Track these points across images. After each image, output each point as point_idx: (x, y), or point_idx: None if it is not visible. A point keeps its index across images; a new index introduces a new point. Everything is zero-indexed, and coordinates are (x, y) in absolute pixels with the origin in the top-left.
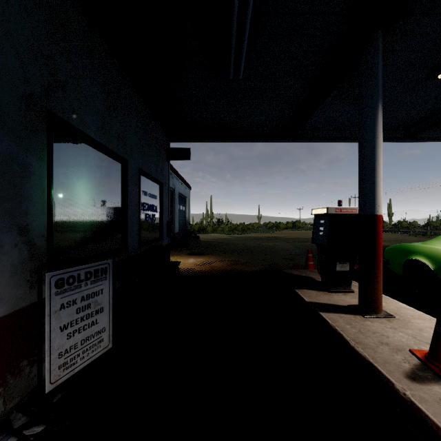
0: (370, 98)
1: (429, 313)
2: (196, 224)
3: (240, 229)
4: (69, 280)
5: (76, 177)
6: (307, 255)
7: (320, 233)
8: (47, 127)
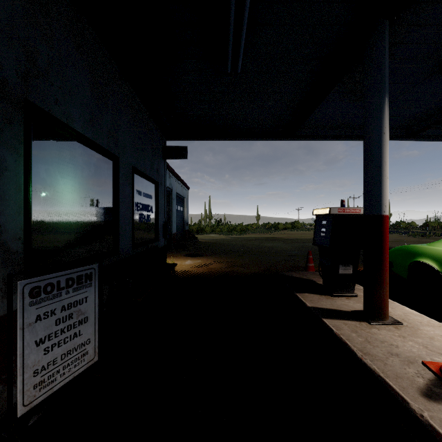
0: (376, 91)
1: (436, 319)
2: (195, 225)
3: (238, 230)
4: (47, 288)
5: (60, 174)
6: (308, 257)
7: (322, 235)
8: (24, 117)
